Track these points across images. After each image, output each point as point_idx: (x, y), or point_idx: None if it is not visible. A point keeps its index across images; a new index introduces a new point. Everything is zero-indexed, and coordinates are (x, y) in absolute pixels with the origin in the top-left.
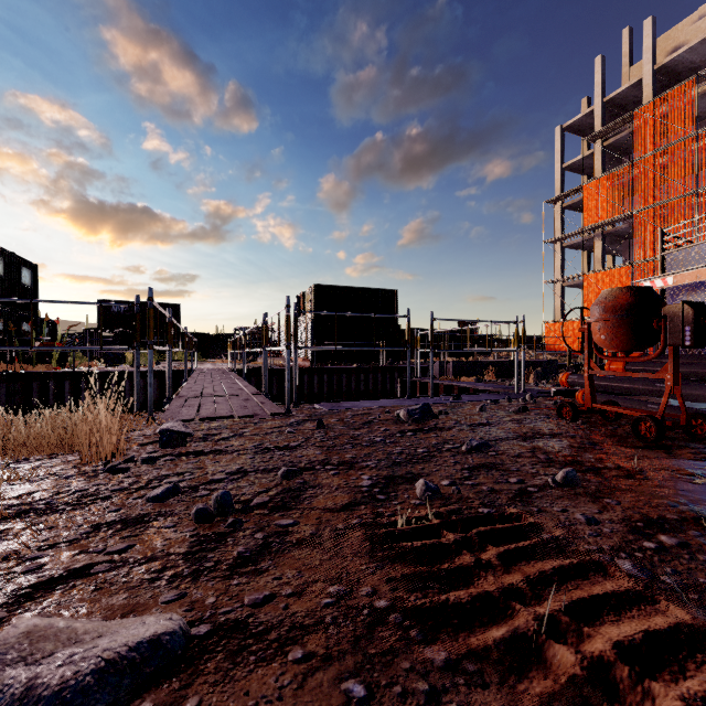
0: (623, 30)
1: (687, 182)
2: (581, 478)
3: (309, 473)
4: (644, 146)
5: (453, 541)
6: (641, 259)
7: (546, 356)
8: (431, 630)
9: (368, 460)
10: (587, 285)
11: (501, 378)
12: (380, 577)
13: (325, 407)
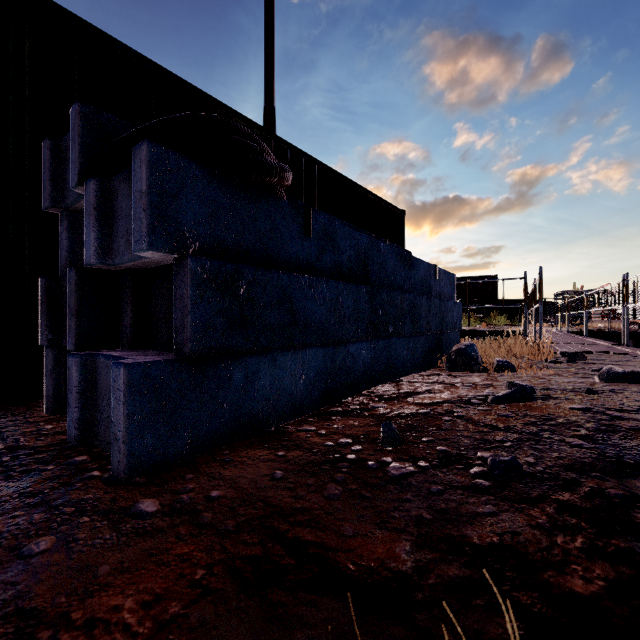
0: None
1: None
2: None
3: None
4: None
5: None
6: None
7: None
8: None
9: None
10: None
11: None
12: None
13: None
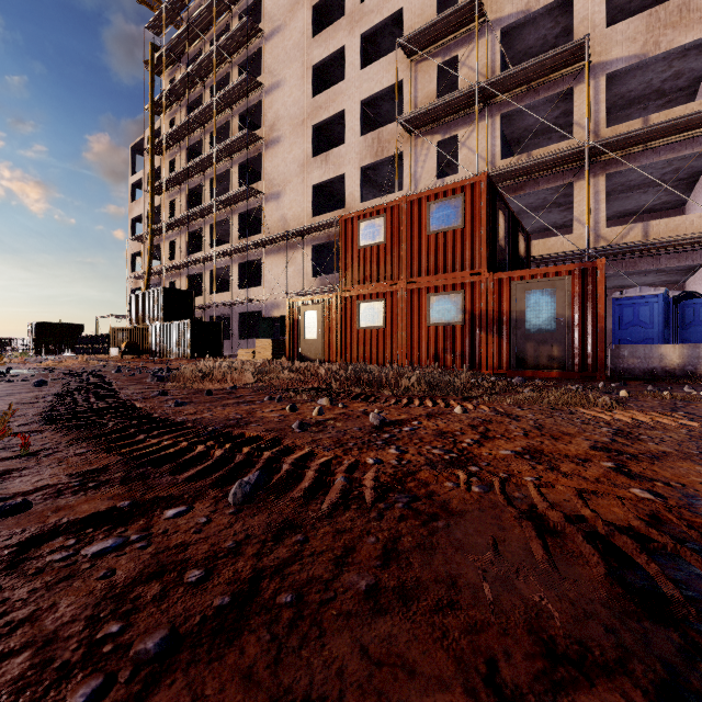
0: None
1: None
2: None
3: None
4: None
5: None
6: None
7: None
8: None
9: None
10: None
11: None
12: None
13: None
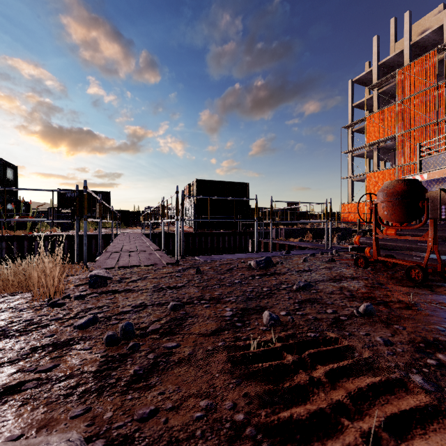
0: (391, 19)
1: (431, 115)
2: (376, 309)
3: (189, 306)
4: (404, 92)
5: (292, 361)
6: (402, 164)
7: (343, 225)
8: (279, 442)
9: (230, 296)
10: (368, 180)
11: (315, 239)
12: (238, 392)
13: (202, 259)
